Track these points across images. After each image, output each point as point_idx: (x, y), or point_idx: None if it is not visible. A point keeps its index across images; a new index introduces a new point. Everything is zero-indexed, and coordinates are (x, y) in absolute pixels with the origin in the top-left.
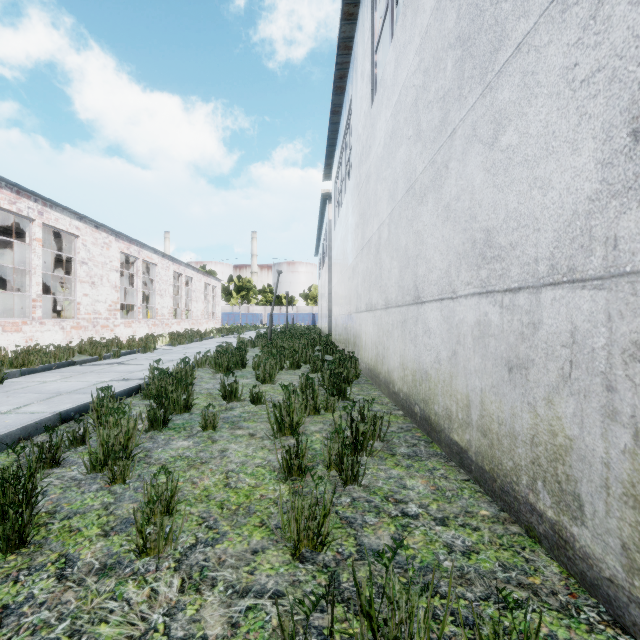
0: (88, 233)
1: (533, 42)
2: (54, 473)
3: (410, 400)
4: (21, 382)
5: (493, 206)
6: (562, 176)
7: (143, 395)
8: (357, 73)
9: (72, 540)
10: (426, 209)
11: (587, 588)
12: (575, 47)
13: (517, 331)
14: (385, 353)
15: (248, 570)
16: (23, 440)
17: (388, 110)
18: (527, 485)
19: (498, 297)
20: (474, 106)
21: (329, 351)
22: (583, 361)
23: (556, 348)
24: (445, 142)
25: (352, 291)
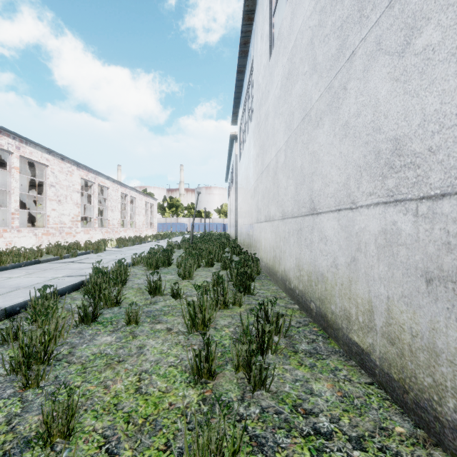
0: (55, 163)
1: None
2: None
3: (306, 297)
4: None
5: (404, 113)
6: None
7: (84, 290)
8: (258, 37)
9: None
10: (322, 131)
11: None
12: None
13: (439, 241)
14: (282, 255)
15: None
16: None
17: (284, 56)
18: (455, 410)
19: (411, 205)
20: (378, 21)
21: (236, 252)
22: None
23: None
24: (343, 66)
25: (253, 206)
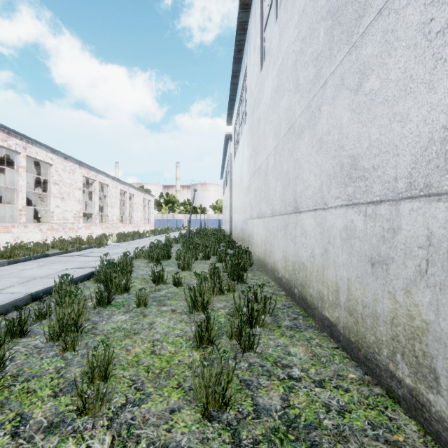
0: (59, 162)
1: (393, 6)
2: (22, 342)
3: (290, 284)
4: (8, 269)
5: (358, 137)
6: (419, 111)
7: (95, 279)
8: (251, 47)
9: (28, 400)
10: (303, 142)
11: (442, 446)
12: (431, 5)
13: (379, 235)
14: (271, 249)
15: (166, 428)
16: (2, 315)
17: (274, 71)
18: (387, 356)
19: (362, 208)
20: (342, 62)
21: (230, 246)
22: (439, 260)
23: (413, 249)
24: (318, 91)
25: (247, 203)
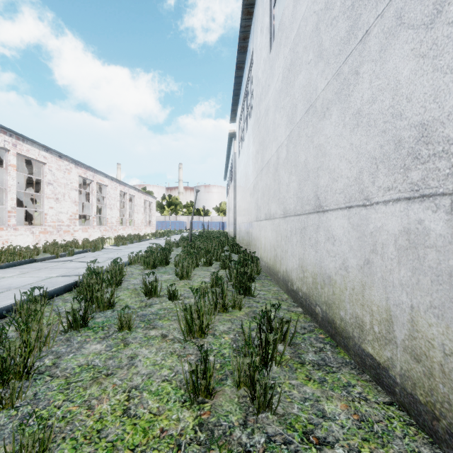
0: (53, 161)
1: None
2: None
3: (310, 300)
4: None
5: (433, 94)
6: None
7: (76, 291)
8: (257, 31)
9: None
10: (329, 122)
11: None
12: None
13: None
14: (283, 255)
15: None
16: None
17: (286, 47)
18: None
19: (443, 201)
20: None
21: (235, 250)
22: None
23: None
24: (354, 49)
25: (253, 204)
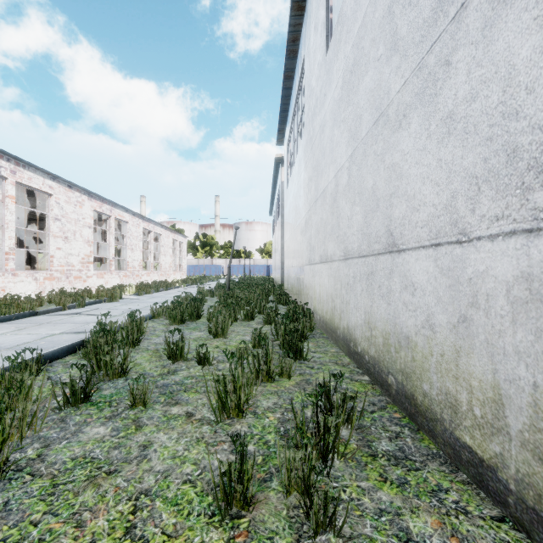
0: (61, 192)
1: None
2: None
3: (380, 366)
4: None
5: None
6: None
7: (82, 353)
8: (310, 29)
9: None
10: (407, 133)
11: None
12: None
13: None
14: (344, 307)
15: None
16: None
17: (348, 43)
18: None
19: None
20: None
21: (282, 301)
22: None
23: None
24: (444, 31)
25: (305, 244)
